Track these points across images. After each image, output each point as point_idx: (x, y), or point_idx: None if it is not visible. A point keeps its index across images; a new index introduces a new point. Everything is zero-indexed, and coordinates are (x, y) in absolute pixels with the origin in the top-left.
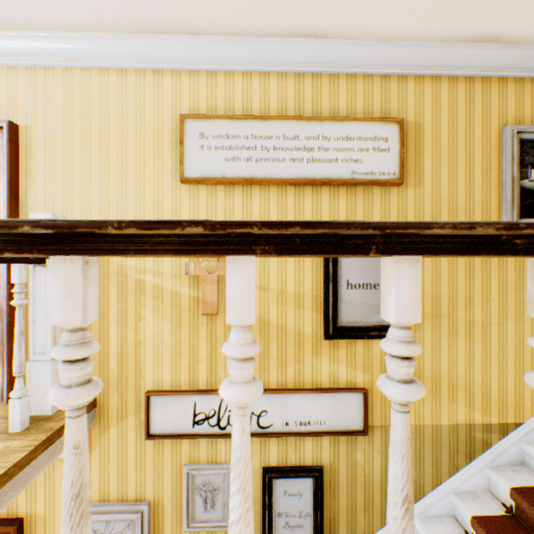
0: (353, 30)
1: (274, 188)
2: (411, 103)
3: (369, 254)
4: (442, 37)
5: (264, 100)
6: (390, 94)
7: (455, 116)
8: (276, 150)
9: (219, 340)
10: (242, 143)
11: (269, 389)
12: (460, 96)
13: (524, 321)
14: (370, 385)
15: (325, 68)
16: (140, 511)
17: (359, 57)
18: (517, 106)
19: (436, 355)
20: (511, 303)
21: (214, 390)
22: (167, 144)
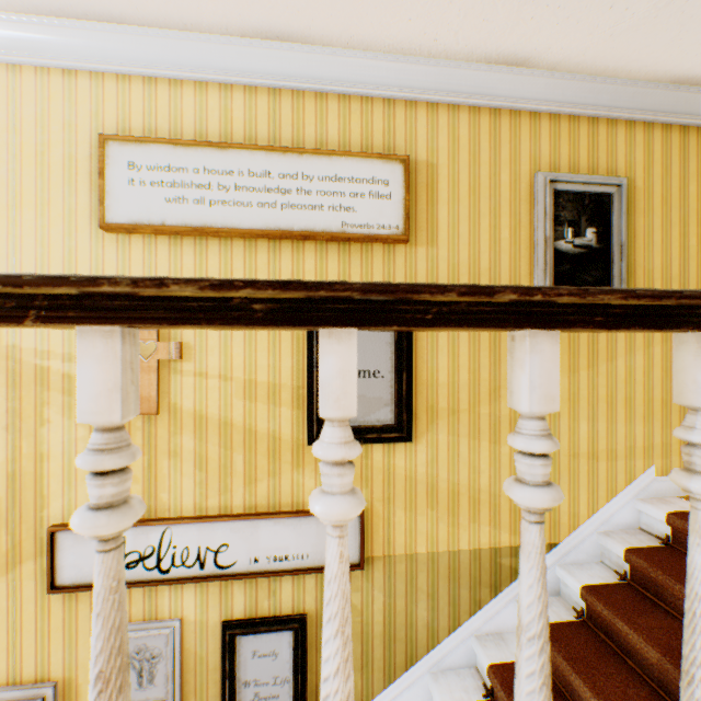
0: (340, 36)
1: (239, 241)
2: (423, 138)
3: (25, 323)
4: (456, 54)
5: (225, 122)
6: (396, 124)
7: (477, 157)
8: (239, 190)
9: (162, 450)
10: (191, 179)
11: (231, 514)
12: (484, 132)
13: (560, 416)
14: (370, 503)
15: (309, 83)
16: (40, 697)
17: (353, 73)
18: (553, 148)
19: (454, 462)
20: None
21: (152, 520)
22: (83, 176)
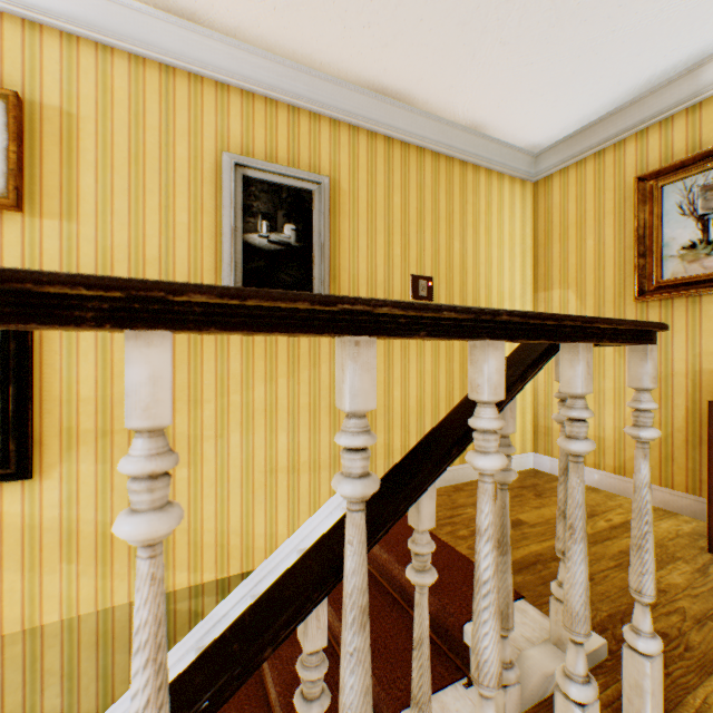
0: None
1: None
2: (55, 76)
3: None
4: None
5: None
6: (7, 47)
7: (142, 118)
8: None
9: None
10: None
11: None
12: (153, 90)
13: (256, 429)
14: None
15: None
16: None
17: None
18: (246, 130)
19: (107, 497)
20: (238, 405)
21: None
22: None
